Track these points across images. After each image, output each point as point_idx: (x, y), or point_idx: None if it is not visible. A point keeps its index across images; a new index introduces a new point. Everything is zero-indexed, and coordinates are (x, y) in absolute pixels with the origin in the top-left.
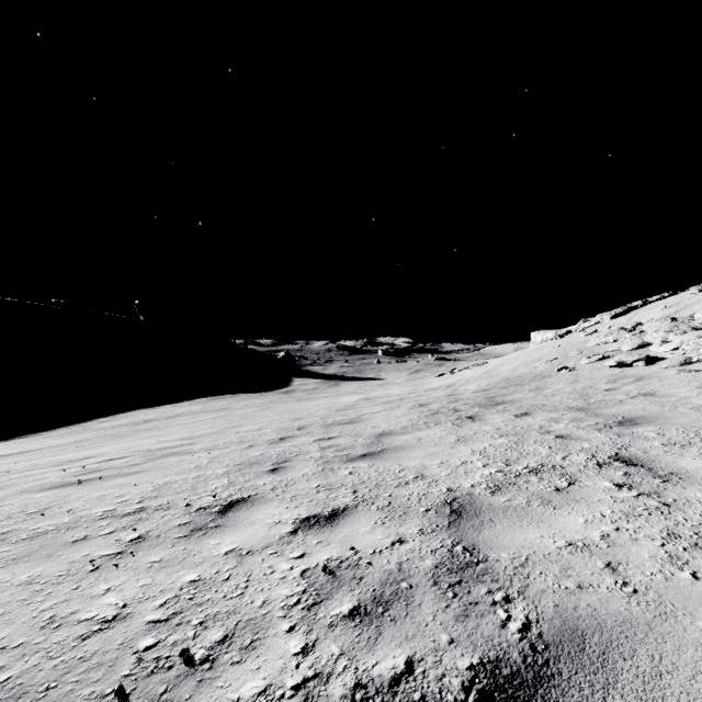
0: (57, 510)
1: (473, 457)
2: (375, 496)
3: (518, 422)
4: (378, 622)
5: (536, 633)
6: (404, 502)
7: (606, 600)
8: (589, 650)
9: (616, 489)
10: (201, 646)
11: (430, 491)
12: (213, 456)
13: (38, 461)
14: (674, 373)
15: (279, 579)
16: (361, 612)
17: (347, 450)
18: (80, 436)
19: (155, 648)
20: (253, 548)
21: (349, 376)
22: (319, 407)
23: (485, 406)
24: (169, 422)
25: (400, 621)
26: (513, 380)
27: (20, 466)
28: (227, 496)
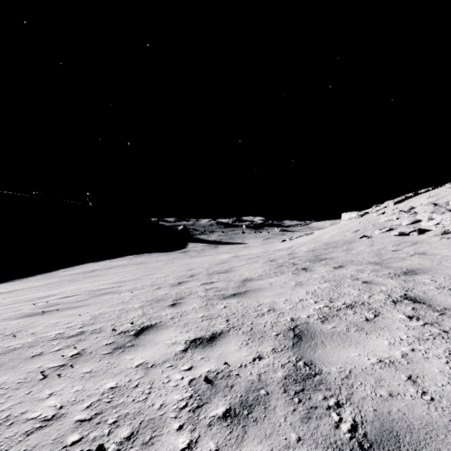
0: (25, 333)
1: (307, 296)
2: (241, 323)
3: (336, 272)
4: (244, 422)
5: (362, 433)
6: (261, 328)
7: (411, 406)
8: (404, 449)
9: (408, 320)
10: (113, 442)
11: (279, 321)
12: (133, 295)
13: (19, 297)
14: (437, 239)
15: (173, 387)
16: (231, 414)
17: (222, 291)
18: (50, 280)
19: (79, 443)
20: (156, 363)
21: (224, 242)
22: (205, 262)
23: (313, 261)
24: (107, 271)
25: (260, 422)
26: (331, 244)
27: (6, 301)
28: (141, 323)
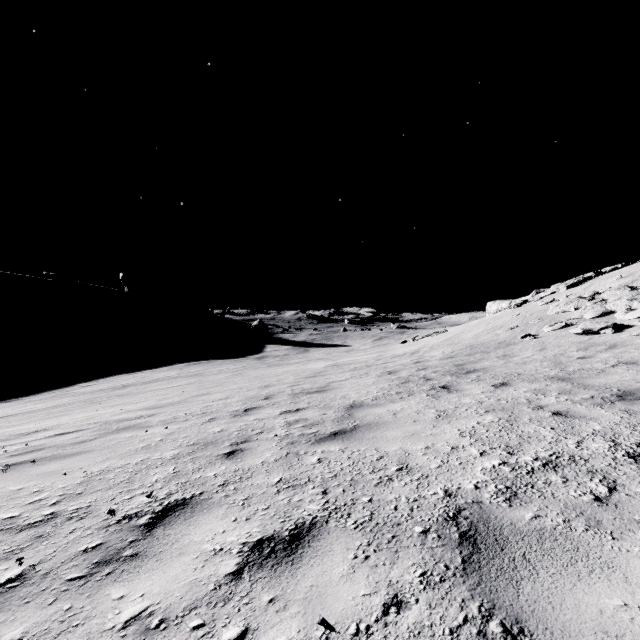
0: None
1: (463, 441)
2: (351, 501)
3: (500, 394)
4: None
5: None
6: (390, 515)
7: None
8: None
9: None
10: None
11: (422, 495)
12: (168, 432)
13: None
14: None
15: None
16: None
17: (315, 426)
18: (59, 400)
19: None
20: (170, 613)
21: (317, 343)
22: (289, 373)
23: (456, 374)
24: (144, 388)
25: None
26: (478, 347)
27: None
28: (165, 495)
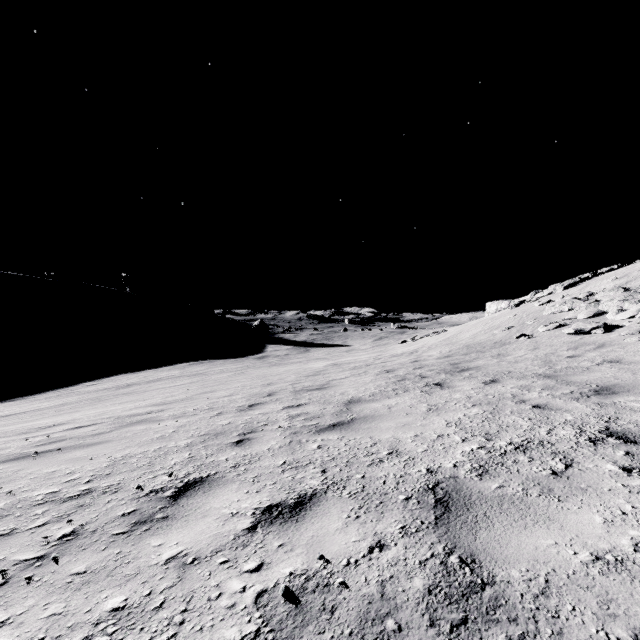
0: None
1: (449, 430)
2: (347, 477)
3: (488, 390)
4: None
5: None
6: (379, 487)
7: None
8: None
9: (626, 475)
10: None
11: (408, 473)
12: (179, 425)
13: (11, 427)
14: (635, 340)
15: (225, 609)
16: None
17: (315, 419)
18: (65, 399)
19: None
20: (201, 554)
21: (318, 343)
22: (290, 372)
23: (451, 372)
24: (148, 387)
25: None
26: (474, 346)
27: None
28: (184, 475)
